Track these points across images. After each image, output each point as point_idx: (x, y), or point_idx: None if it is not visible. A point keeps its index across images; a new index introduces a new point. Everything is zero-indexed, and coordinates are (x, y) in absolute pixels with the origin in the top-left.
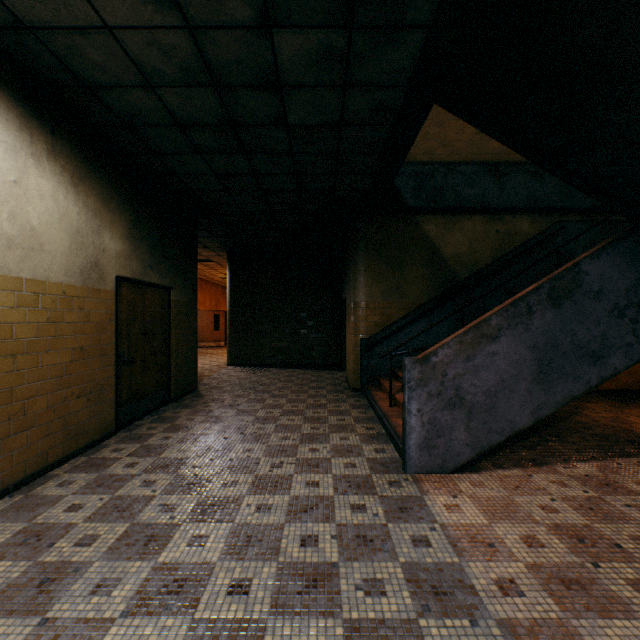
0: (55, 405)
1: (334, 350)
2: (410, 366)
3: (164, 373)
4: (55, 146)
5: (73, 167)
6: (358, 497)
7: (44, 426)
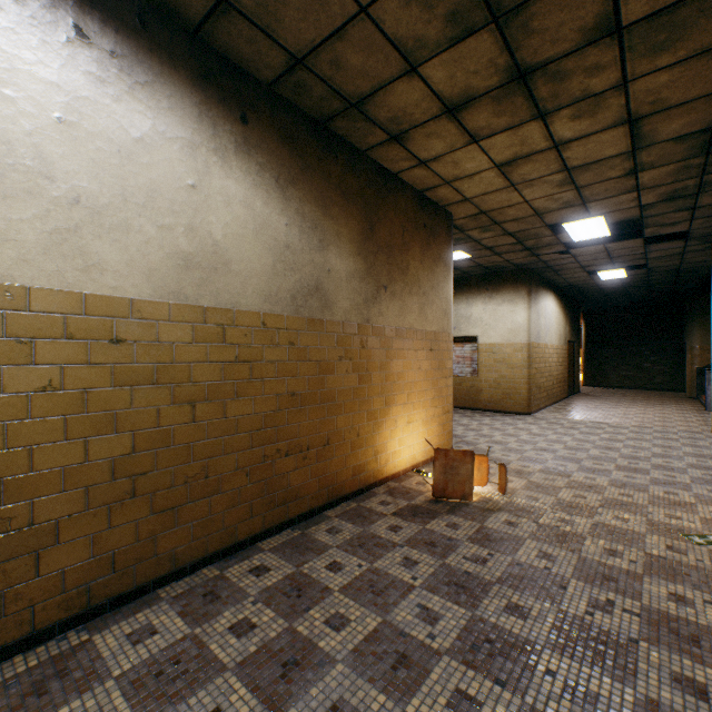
0: (562, 382)
1: (675, 379)
2: (707, 373)
3: (572, 380)
4: (562, 305)
5: (563, 309)
6: (681, 411)
7: (561, 387)
